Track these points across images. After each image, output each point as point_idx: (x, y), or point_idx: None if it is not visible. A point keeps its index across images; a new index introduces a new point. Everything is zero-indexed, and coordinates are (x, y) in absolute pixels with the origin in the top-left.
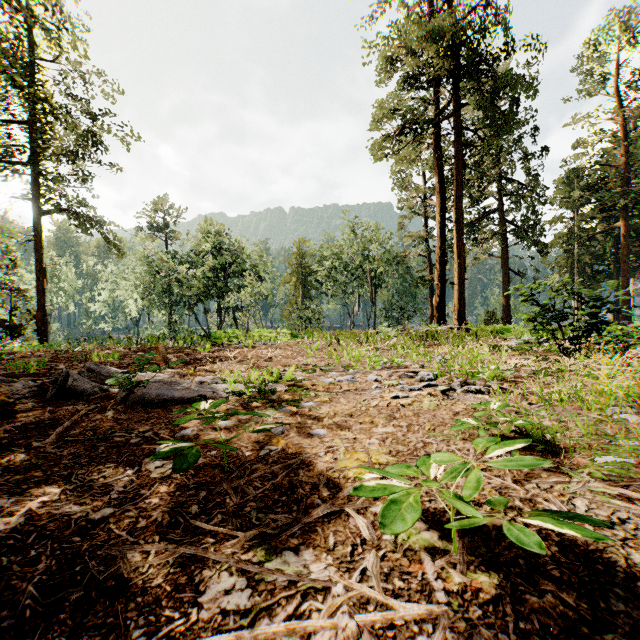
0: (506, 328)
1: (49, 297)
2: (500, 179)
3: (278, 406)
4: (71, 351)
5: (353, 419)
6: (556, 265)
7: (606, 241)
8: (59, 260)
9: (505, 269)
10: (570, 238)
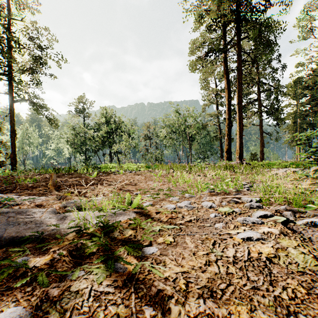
0: (271, 163)
1: (25, 147)
2: (259, 83)
3: (107, 267)
4: (17, 176)
5: (219, 310)
6: (287, 129)
7: (316, 116)
8: (30, 128)
9: (261, 131)
10: (296, 115)
